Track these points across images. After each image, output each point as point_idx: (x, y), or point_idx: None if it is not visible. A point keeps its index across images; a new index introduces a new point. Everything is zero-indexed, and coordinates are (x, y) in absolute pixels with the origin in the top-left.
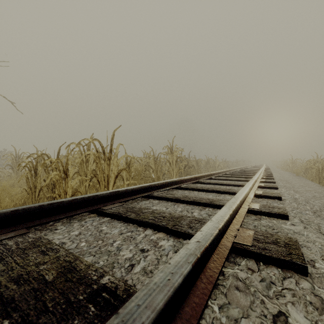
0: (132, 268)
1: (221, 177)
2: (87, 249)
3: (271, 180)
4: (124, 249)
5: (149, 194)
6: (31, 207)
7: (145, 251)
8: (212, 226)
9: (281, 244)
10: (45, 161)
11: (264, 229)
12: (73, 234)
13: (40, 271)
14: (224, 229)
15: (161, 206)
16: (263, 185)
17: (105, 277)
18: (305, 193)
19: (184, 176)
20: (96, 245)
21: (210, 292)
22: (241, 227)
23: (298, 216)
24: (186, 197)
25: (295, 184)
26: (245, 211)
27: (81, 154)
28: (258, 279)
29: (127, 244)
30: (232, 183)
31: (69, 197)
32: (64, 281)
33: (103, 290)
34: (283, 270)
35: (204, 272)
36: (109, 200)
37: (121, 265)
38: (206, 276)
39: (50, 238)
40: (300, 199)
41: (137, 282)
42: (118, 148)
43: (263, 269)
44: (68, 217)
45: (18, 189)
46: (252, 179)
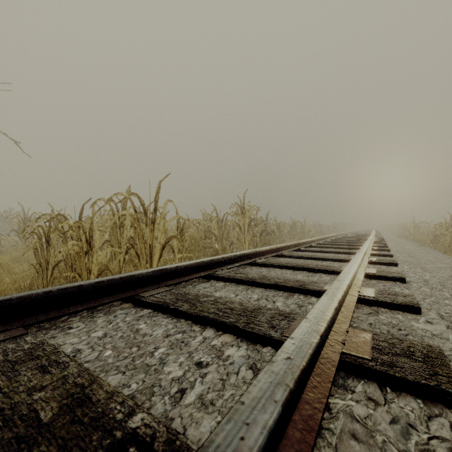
0: (181, 395)
1: (314, 248)
2: (113, 361)
3: (386, 252)
4: (170, 363)
5: (210, 273)
6: (32, 295)
7: (203, 366)
8: (309, 329)
9: (418, 357)
10: (59, 225)
11: (385, 329)
12: (95, 335)
13: (33, 403)
14: (327, 334)
15: (227, 292)
16: (376, 259)
17: (136, 416)
18: (437, 271)
19: (260, 246)
20: (128, 354)
21: (311, 448)
22: (350, 326)
23: (434, 308)
24: (264, 278)
25: (421, 257)
26: (355, 301)
27: (113, 215)
28: (386, 418)
29: (176, 353)
30: (330, 257)
31: (94, 277)
32: (69, 422)
33: (130, 441)
34: (426, 401)
35: (299, 409)
36: (151, 283)
37: (164, 391)
38: (302, 416)
39: (59, 343)
40: (432, 281)
41: (190, 422)
42: (166, 206)
43: (392, 400)
44: (90, 309)
45: (25, 265)
46: (360, 252)
